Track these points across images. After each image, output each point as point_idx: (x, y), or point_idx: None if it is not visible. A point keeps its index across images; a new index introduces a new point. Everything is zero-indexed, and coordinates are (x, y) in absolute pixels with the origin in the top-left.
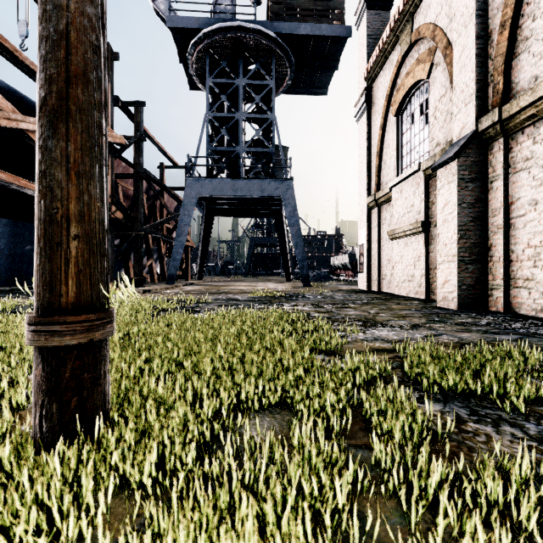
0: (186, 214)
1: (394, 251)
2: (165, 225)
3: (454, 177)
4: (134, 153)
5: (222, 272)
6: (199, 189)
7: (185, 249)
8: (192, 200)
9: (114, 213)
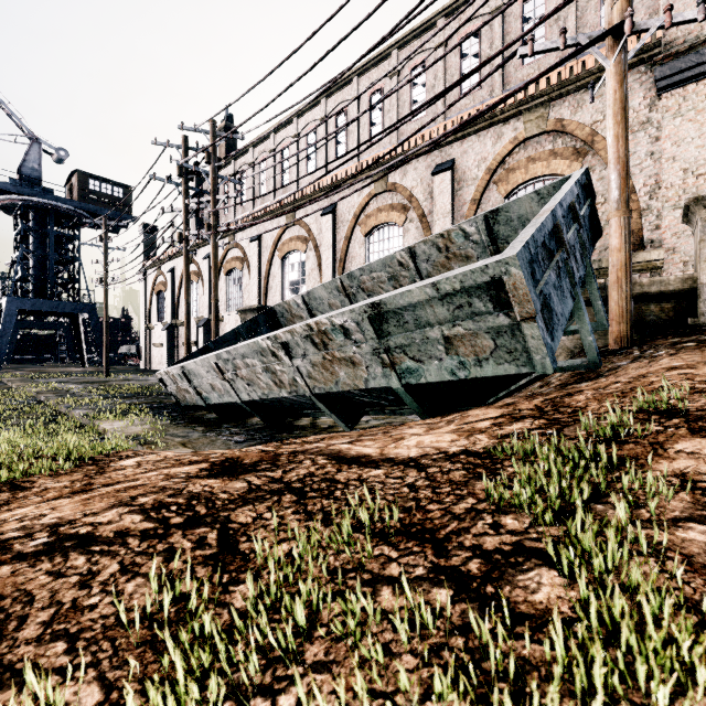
0: (8, 322)
1: (155, 352)
2: None
3: (166, 335)
4: None
5: None
6: (20, 305)
7: None
8: (13, 312)
9: None
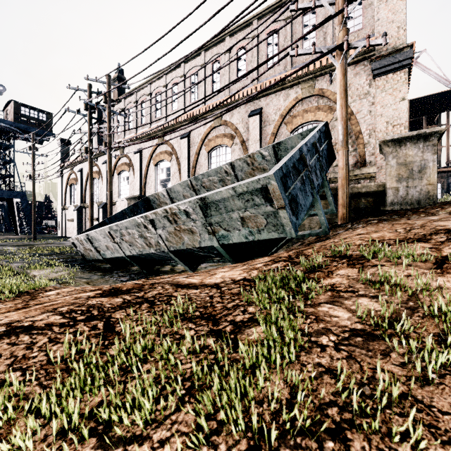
0: None
1: (69, 225)
2: None
3: (77, 214)
4: None
5: None
6: None
7: None
8: None
9: None
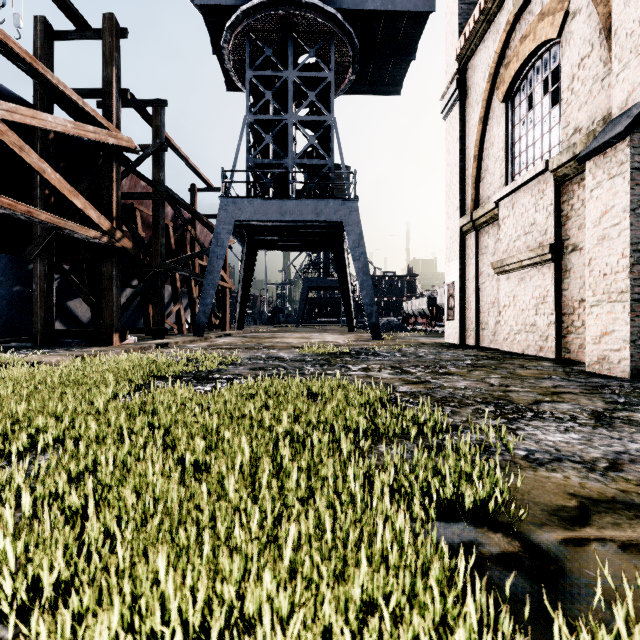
0: (219, 244)
1: (501, 290)
2: (197, 261)
3: (622, 167)
4: (153, 167)
5: (270, 321)
6: (236, 213)
7: (222, 291)
8: (227, 227)
9: (120, 240)
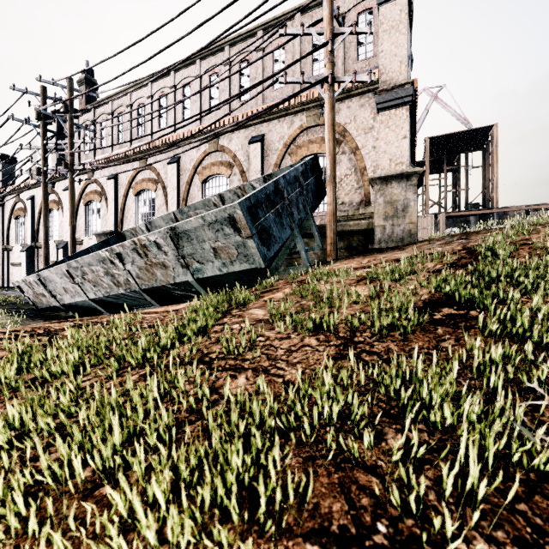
0: None
1: (14, 271)
2: None
3: (25, 256)
4: None
5: None
6: None
7: None
8: None
9: None
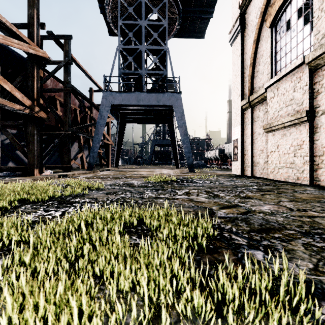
0: (102, 118)
1: (269, 142)
2: (93, 130)
3: None
4: (64, 74)
5: (135, 162)
6: (112, 100)
7: (107, 146)
8: (106, 108)
9: (38, 113)
